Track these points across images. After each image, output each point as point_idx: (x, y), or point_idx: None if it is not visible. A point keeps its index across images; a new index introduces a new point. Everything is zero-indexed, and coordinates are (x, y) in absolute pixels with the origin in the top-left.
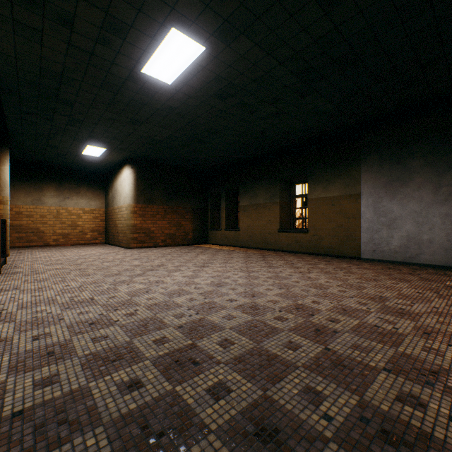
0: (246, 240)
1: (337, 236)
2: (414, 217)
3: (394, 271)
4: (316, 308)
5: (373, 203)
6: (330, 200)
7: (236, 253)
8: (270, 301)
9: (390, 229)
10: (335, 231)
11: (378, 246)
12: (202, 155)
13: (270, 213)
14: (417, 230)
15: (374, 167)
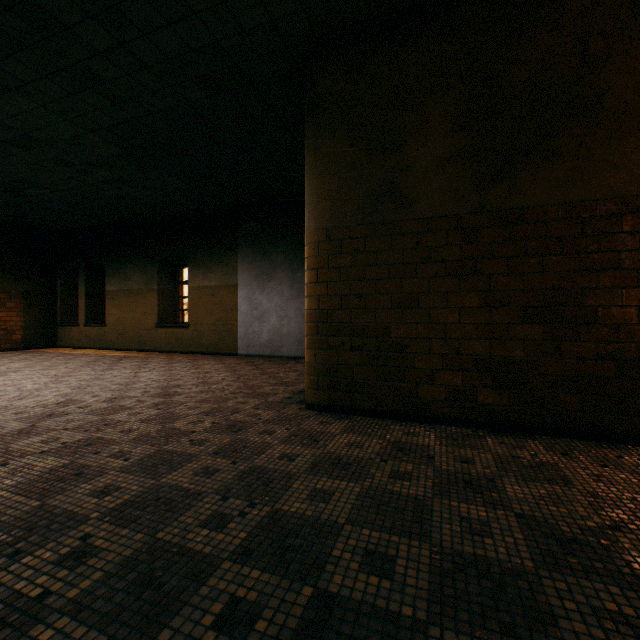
0: (115, 339)
1: (217, 331)
2: (278, 311)
3: (246, 364)
4: (85, 400)
5: (249, 296)
6: (211, 289)
7: (87, 357)
8: (37, 401)
9: (261, 323)
10: (215, 325)
11: (252, 340)
12: (31, 212)
13: (147, 303)
14: (280, 324)
15: (249, 257)
